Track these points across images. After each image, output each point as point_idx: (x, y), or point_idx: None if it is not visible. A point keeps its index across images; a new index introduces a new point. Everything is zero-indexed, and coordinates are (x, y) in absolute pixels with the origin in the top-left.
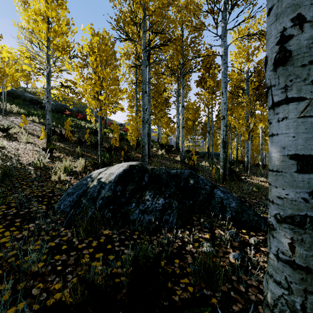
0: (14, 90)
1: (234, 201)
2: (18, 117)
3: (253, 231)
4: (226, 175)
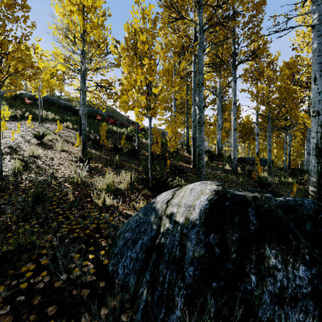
0: (50, 98)
1: None
2: (53, 124)
3: None
4: None
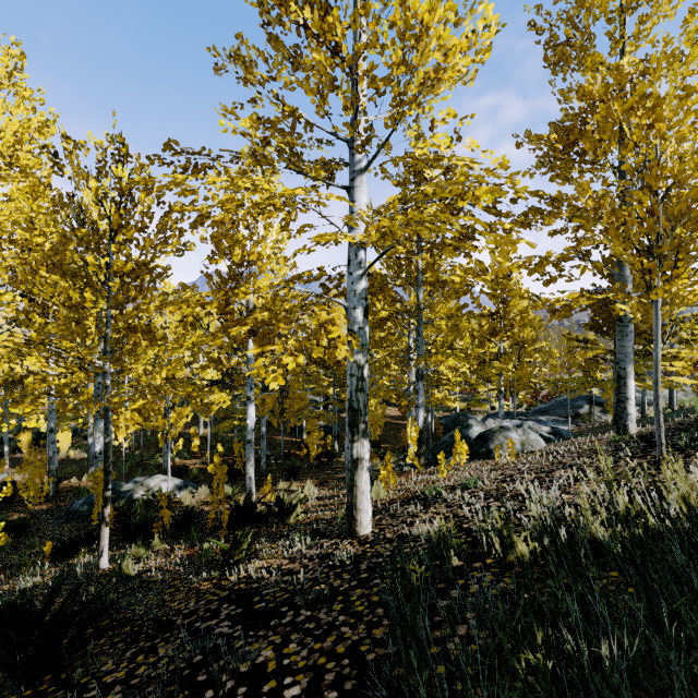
0: None
1: None
2: None
3: None
4: None
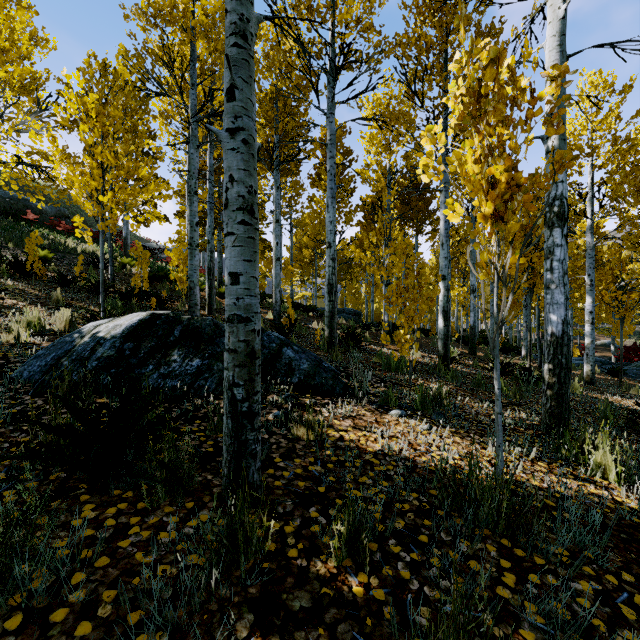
0: None
1: (307, 362)
2: None
3: (322, 396)
4: (334, 339)
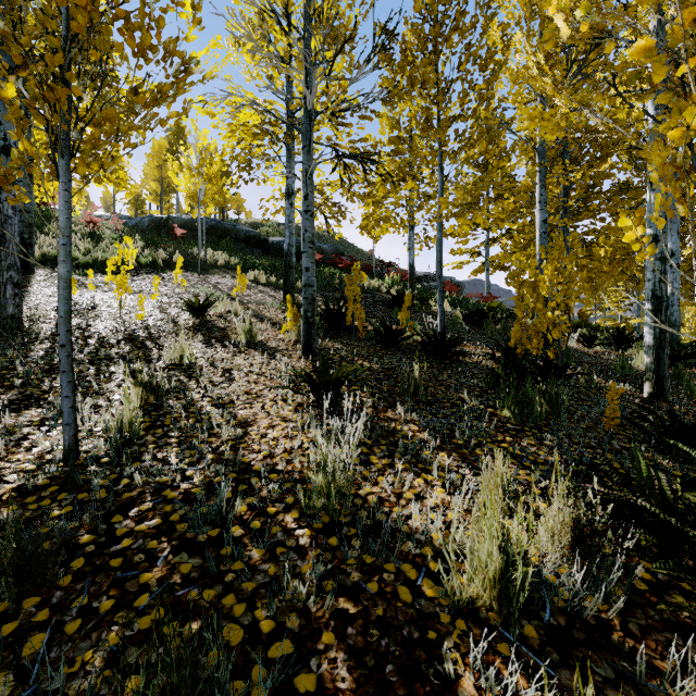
0: (220, 222)
1: None
2: (227, 275)
3: None
4: None
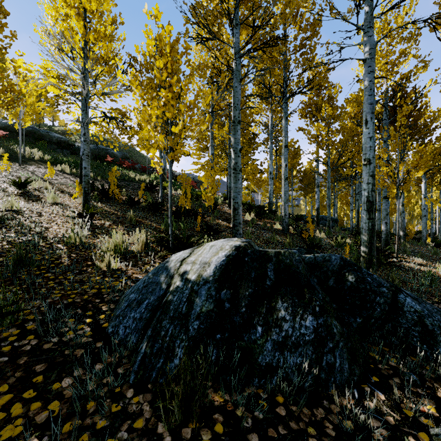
0: (36, 129)
1: None
2: (42, 166)
3: None
4: (373, 257)
